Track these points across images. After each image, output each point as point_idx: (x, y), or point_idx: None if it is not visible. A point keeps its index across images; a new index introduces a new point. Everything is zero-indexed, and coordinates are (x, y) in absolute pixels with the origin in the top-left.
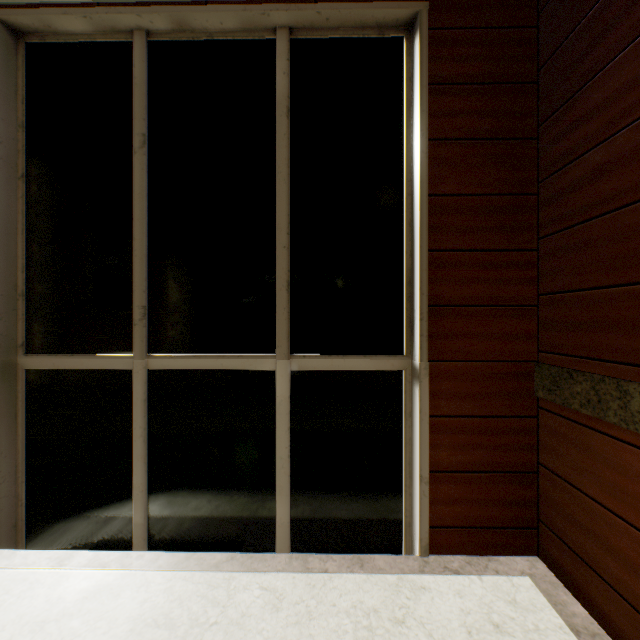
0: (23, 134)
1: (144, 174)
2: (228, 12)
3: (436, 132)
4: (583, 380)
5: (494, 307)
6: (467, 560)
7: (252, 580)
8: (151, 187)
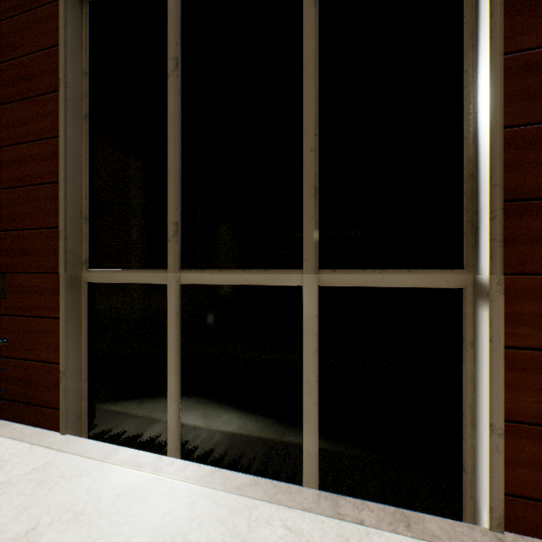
0: (86, 80)
1: (176, 96)
2: None
3: None
4: None
5: None
6: None
7: (275, 514)
8: (183, 109)
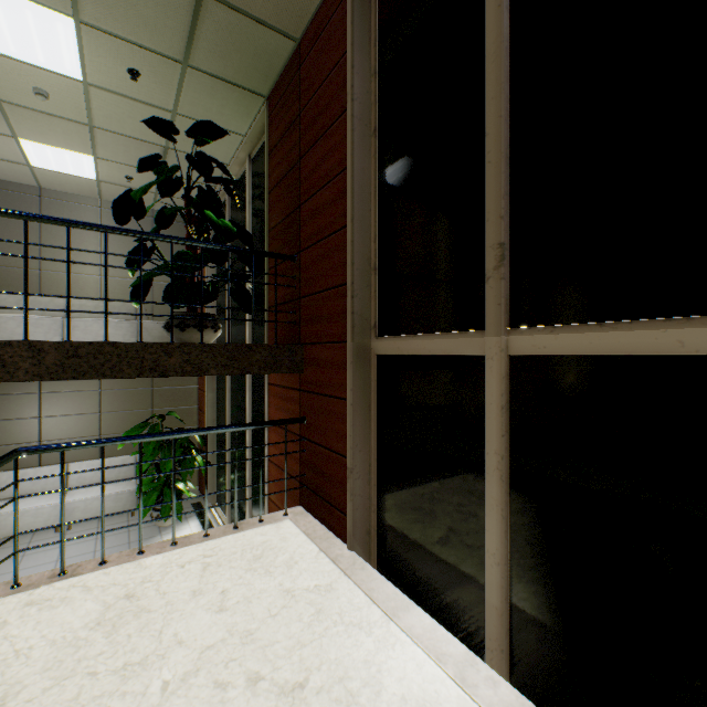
0: (374, 83)
1: (500, 14)
2: None
3: None
4: None
5: None
6: None
7: None
8: (512, 32)
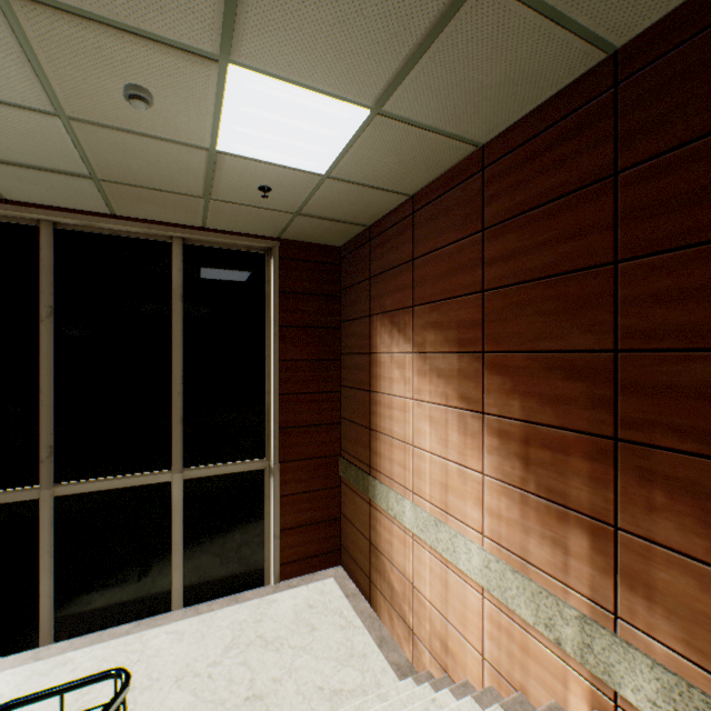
0: None
1: (52, 338)
2: (135, 227)
3: (284, 321)
4: (354, 469)
5: (318, 426)
6: (302, 578)
7: (159, 631)
8: (57, 347)
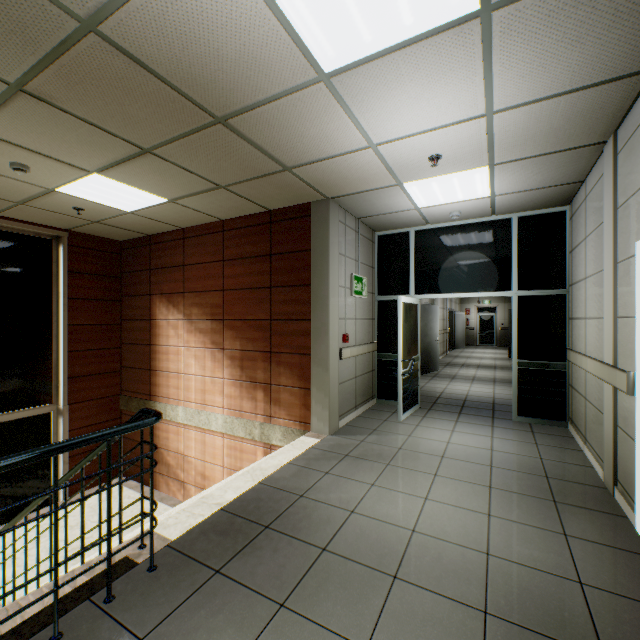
0: None
1: None
2: None
3: (73, 295)
4: (136, 400)
5: (103, 374)
6: (90, 490)
7: None
8: None
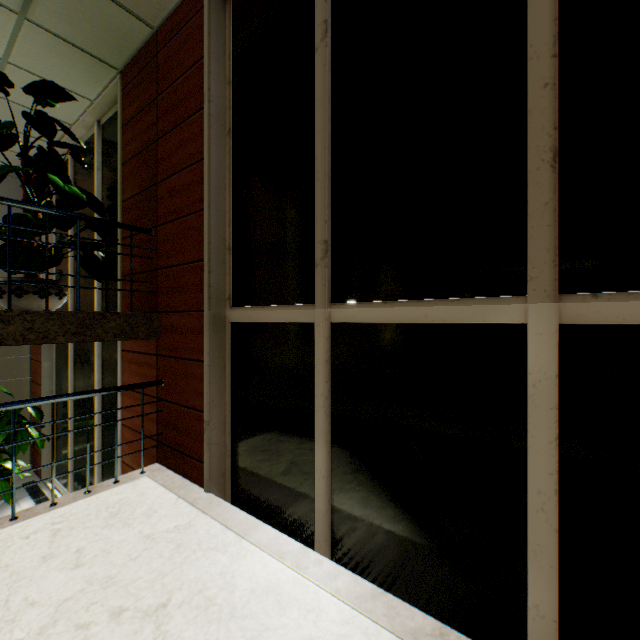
0: (229, 90)
1: (325, 72)
2: None
3: None
4: None
5: None
6: None
7: None
8: (334, 88)
